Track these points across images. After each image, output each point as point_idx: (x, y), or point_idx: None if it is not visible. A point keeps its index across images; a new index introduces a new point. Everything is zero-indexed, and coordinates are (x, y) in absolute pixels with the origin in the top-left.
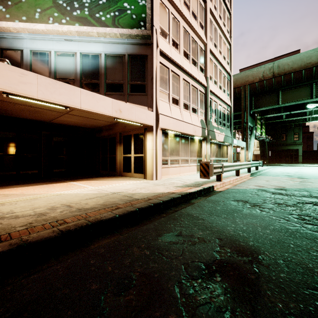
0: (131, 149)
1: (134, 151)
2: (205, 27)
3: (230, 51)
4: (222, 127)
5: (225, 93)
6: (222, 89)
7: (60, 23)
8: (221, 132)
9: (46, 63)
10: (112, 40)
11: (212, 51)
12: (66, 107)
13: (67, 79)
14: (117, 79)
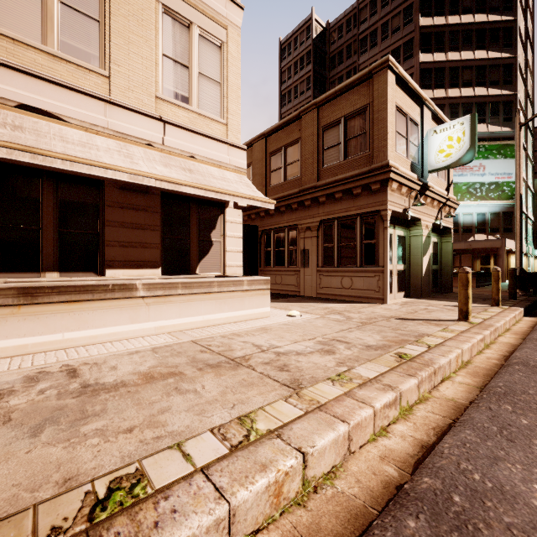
0: (491, 263)
1: (494, 264)
2: (525, 169)
3: (533, 171)
4: (529, 242)
5: (530, 211)
6: (529, 209)
7: (470, 200)
8: (530, 246)
9: (457, 219)
10: (494, 205)
11: (528, 185)
12: (508, 249)
13: (468, 227)
14: (495, 225)
